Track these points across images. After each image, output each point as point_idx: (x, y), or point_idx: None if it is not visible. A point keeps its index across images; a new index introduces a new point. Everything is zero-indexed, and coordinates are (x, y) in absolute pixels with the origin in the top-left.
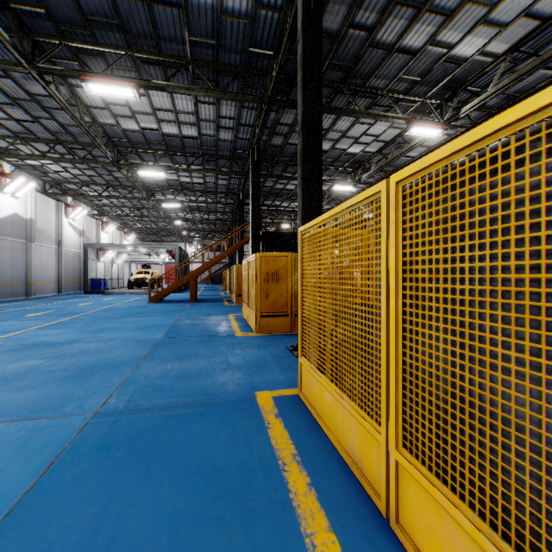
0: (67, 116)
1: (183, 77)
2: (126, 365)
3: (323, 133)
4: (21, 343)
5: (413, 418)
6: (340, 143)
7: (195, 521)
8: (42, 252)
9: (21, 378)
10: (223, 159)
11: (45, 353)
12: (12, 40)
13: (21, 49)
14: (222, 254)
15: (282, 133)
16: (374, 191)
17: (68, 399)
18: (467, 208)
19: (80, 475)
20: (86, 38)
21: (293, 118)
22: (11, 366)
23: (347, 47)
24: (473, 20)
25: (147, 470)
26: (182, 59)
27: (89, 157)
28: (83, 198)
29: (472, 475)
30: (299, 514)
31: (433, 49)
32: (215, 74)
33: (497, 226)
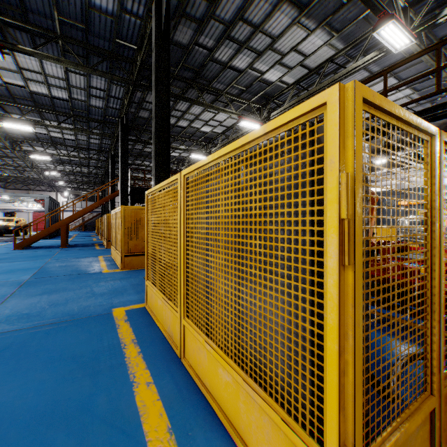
0: None
1: (52, 47)
2: None
3: (181, 114)
4: None
5: (189, 299)
6: (194, 123)
7: (56, 383)
8: None
9: None
10: (95, 121)
11: None
12: None
13: None
14: (93, 205)
15: (148, 108)
16: (176, 178)
17: None
18: (203, 194)
19: None
20: None
21: None
22: None
23: (194, 57)
24: (274, 60)
25: (17, 365)
26: (51, 33)
27: None
28: None
29: (209, 320)
30: (129, 366)
31: (252, 72)
32: (85, 52)
33: (209, 204)
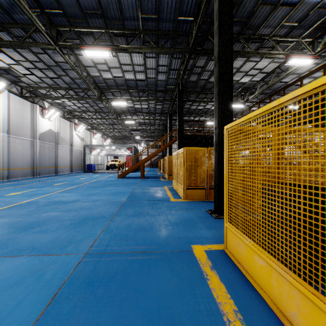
0: (74, 73)
1: (137, 42)
2: (105, 218)
3: None
4: (49, 201)
5: None
6: (234, 76)
7: None
8: (63, 150)
9: (46, 224)
10: (160, 92)
11: (60, 207)
12: (45, 30)
13: (50, 35)
14: (159, 150)
15: (197, 72)
16: None
17: (70, 241)
18: None
19: (73, 309)
20: (83, 25)
21: (204, 62)
22: (42, 215)
23: (244, 8)
24: None
25: (120, 311)
26: (137, 31)
27: (86, 96)
28: (83, 120)
29: None
30: None
31: (310, 0)
32: (156, 38)
33: None
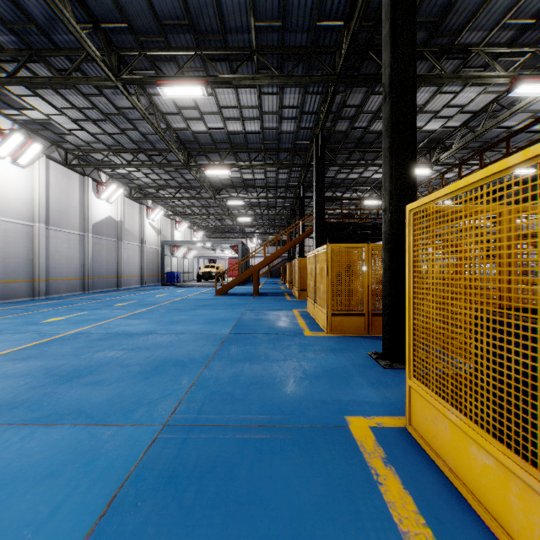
0: (147, 125)
1: (247, 69)
2: (195, 363)
3: None
4: (106, 332)
5: None
6: None
7: None
8: (129, 249)
9: (101, 370)
10: (285, 152)
11: (124, 343)
12: (101, 57)
13: (109, 64)
14: (283, 248)
15: (348, 116)
16: None
17: (139, 402)
18: None
19: (142, 526)
20: (161, 45)
21: (361, 98)
22: (95, 356)
23: None
24: None
25: (223, 535)
26: (247, 50)
27: (164, 162)
28: (160, 201)
29: None
30: None
31: None
32: (279, 61)
33: None
